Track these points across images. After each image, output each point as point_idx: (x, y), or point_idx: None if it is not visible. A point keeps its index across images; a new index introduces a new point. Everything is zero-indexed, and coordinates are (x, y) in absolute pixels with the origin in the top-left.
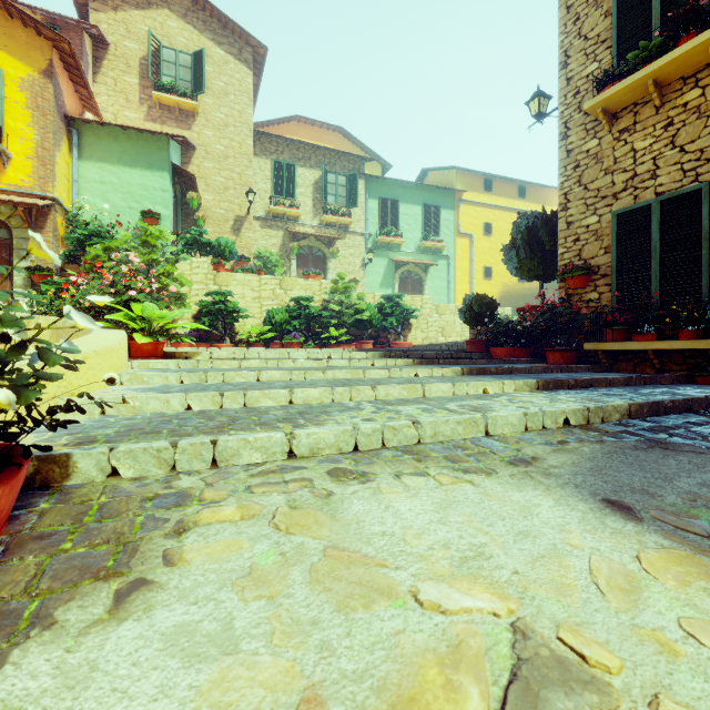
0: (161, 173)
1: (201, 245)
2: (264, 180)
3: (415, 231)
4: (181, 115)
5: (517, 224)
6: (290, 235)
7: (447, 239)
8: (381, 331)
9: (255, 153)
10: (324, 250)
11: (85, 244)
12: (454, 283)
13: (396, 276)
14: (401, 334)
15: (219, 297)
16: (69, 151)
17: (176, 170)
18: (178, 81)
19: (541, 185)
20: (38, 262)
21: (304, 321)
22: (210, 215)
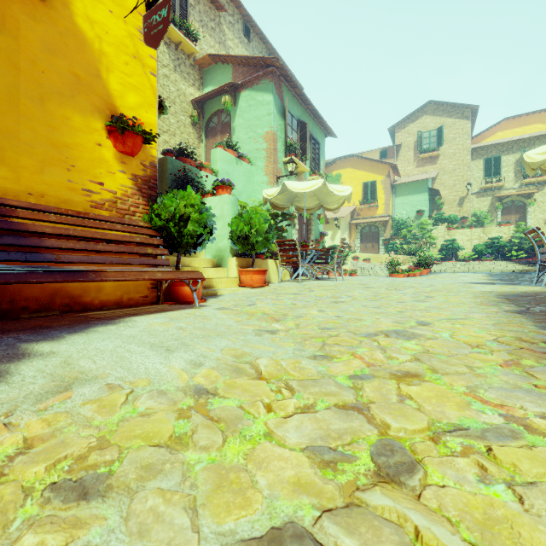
0: (424, 194)
1: (441, 220)
2: (478, 171)
3: None
4: (431, 159)
5: None
6: (496, 198)
7: None
8: None
9: (472, 159)
10: (523, 201)
11: (399, 229)
12: None
13: None
14: None
15: (449, 242)
16: (391, 196)
17: (430, 189)
18: (430, 145)
19: None
20: (385, 237)
21: (494, 249)
22: (445, 201)
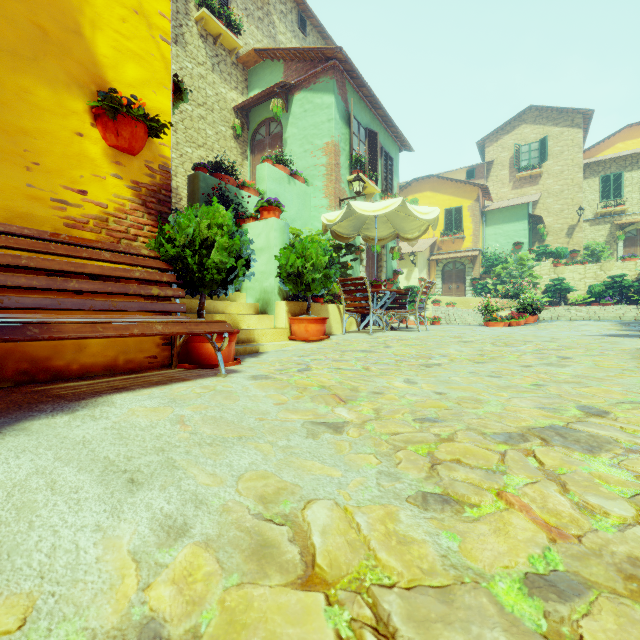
0: (523, 222)
1: (545, 254)
2: (592, 193)
3: None
4: (532, 179)
5: None
6: (616, 226)
7: None
8: None
9: (585, 177)
10: None
11: (491, 266)
12: None
13: None
14: None
15: (556, 282)
16: (481, 225)
17: (531, 216)
18: (530, 161)
19: None
20: (473, 276)
21: (616, 290)
22: (550, 230)
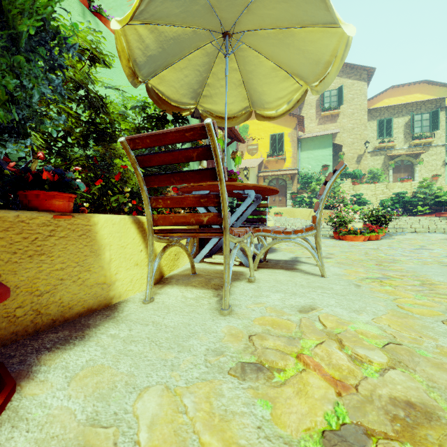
0: (329, 149)
1: (346, 175)
2: (372, 132)
3: None
4: (332, 117)
5: None
6: (388, 157)
7: None
8: None
9: (367, 120)
10: (412, 160)
11: (306, 182)
12: None
13: None
14: None
15: (358, 197)
16: (297, 150)
17: (334, 145)
18: (330, 103)
19: None
20: (293, 191)
21: (401, 204)
22: (345, 158)
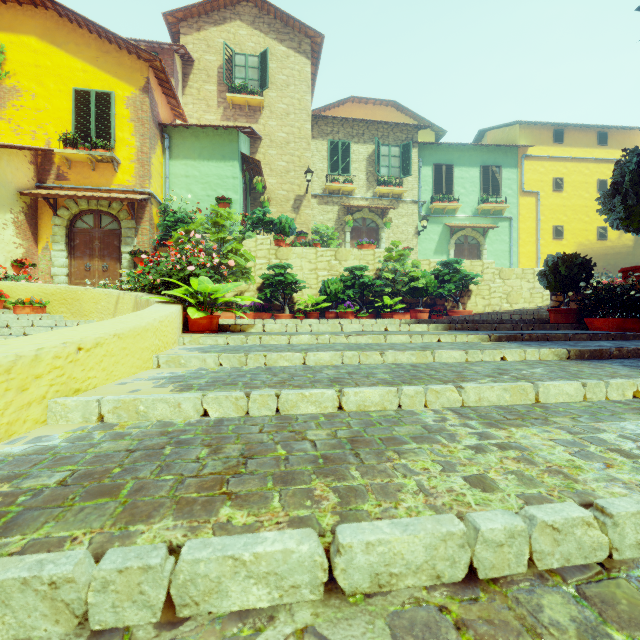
0: (232, 163)
1: (264, 224)
2: (321, 160)
3: (472, 194)
4: (250, 111)
5: (622, 164)
6: (344, 209)
7: (509, 199)
8: (437, 298)
9: (313, 136)
10: (377, 220)
11: (172, 229)
12: (517, 245)
13: (451, 242)
14: (459, 301)
15: (278, 270)
16: (162, 153)
17: (245, 158)
18: (247, 82)
19: (629, 128)
20: (138, 247)
21: (358, 290)
22: (273, 197)
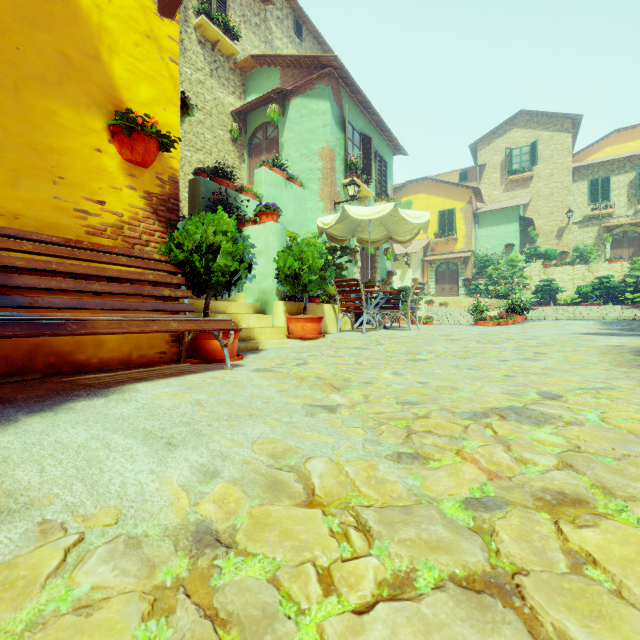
0: (514, 224)
1: (536, 255)
2: (581, 196)
3: None
4: (523, 182)
5: None
6: (604, 228)
7: None
8: None
9: (574, 181)
10: (639, 231)
11: (483, 267)
12: None
13: None
14: None
15: (546, 283)
16: (474, 226)
17: (522, 218)
18: (521, 164)
19: None
20: (466, 277)
21: (603, 291)
22: (540, 232)
